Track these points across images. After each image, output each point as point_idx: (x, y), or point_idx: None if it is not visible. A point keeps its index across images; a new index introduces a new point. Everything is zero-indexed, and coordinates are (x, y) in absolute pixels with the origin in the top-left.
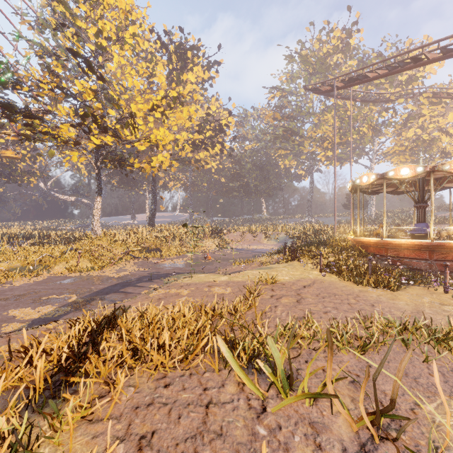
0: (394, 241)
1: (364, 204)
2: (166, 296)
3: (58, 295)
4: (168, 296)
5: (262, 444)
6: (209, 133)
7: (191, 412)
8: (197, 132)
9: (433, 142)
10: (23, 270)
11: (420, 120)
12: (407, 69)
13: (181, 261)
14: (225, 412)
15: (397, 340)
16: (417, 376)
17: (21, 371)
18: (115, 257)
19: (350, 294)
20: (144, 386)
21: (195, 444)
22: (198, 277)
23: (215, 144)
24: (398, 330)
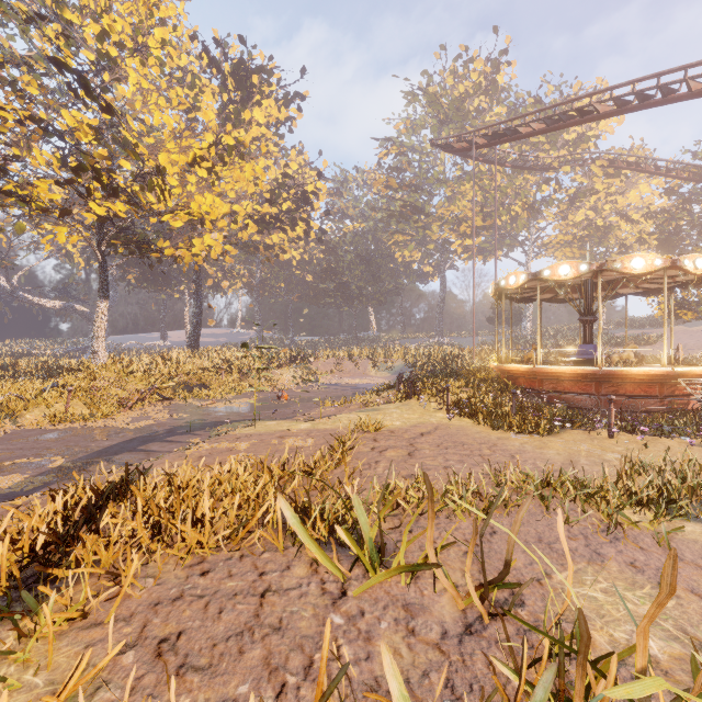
0: (551, 368)
1: (517, 318)
2: (212, 452)
3: (31, 458)
4: (215, 453)
5: (327, 622)
6: (286, 204)
7: (238, 604)
8: (268, 201)
9: (610, 231)
10: None
11: (593, 199)
12: (571, 124)
13: (241, 403)
14: (288, 600)
15: (536, 499)
16: (553, 541)
17: None
18: (132, 398)
19: (485, 443)
20: (170, 575)
21: (241, 642)
22: (266, 426)
23: (297, 221)
24: (537, 485)
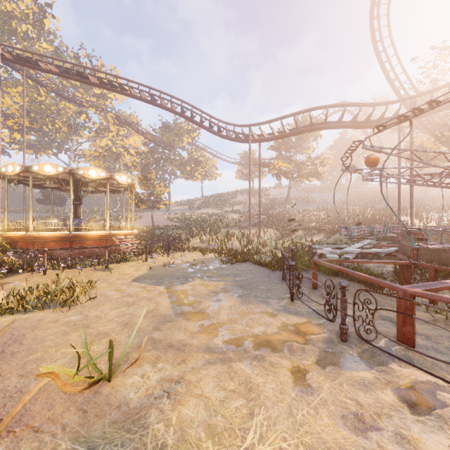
0: (39, 234)
1: (62, 201)
2: None
3: None
4: None
5: None
6: None
7: None
8: None
9: (120, 156)
10: None
11: (111, 135)
12: (76, 79)
13: None
14: None
15: None
16: None
17: None
18: None
19: None
20: None
21: None
22: None
23: None
24: None
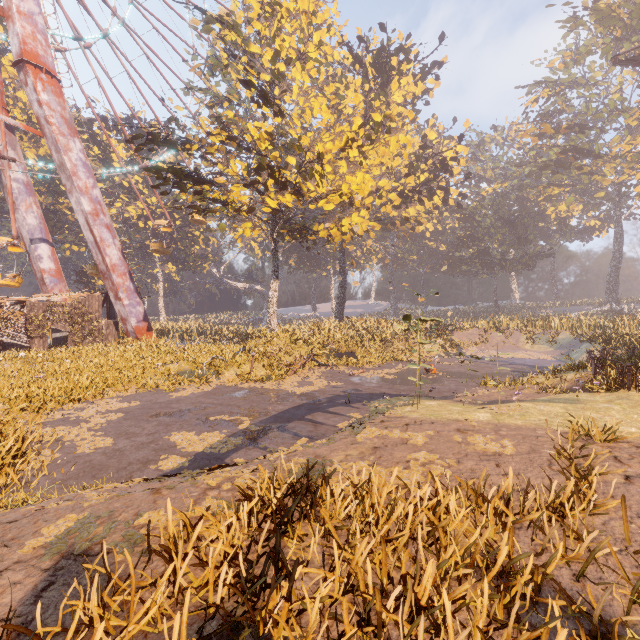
0: None
1: None
2: (385, 443)
3: (227, 416)
4: (388, 445)
5: None
6: (424, 176)
7: None
8: (407, 175)
9: None
10: (192, 374)
11: None
12: None
13: (388, 374)
14: None
15: None
16: None
17: (154, 607)
18: (296, 362)
19: None
20: None
21: None
22: (427, 407)
23: (434, 191)
24: None
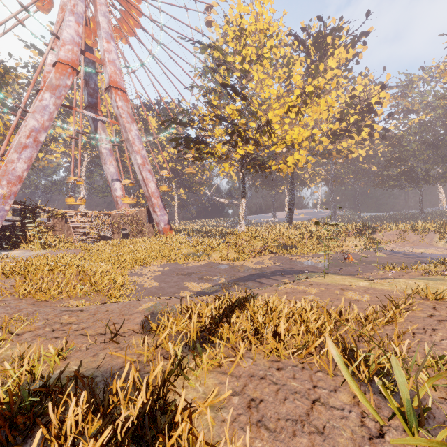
0: None
1: None
2: (293, 291)
3: (213, 276)
4: (295, 292)
5: None
6: (353, 118)
7: (296, 399)
8: (338, 120)
9: None
10: (194, 255)
11: None
12: None
13: (317, 260)
14: (331, 415)
15: None
16: None
17: (185, 322)
18: (255, 250)
19: None
20: (260, 362)
21: (295, 427)
22: (332, 278)
23: (362, 128)
24: None
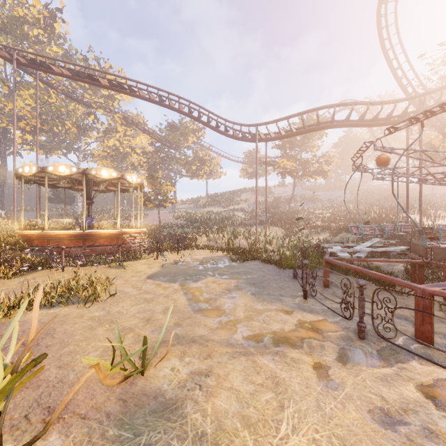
0: (54, 232)
1: (71, 200)
2: None
3: None
4: None
5: None
6: None
7: None
8: None
9: (127, 156)
10: None
11: (118, 135)
12: (87, 82)
13: None
14: None
15: None
16: None
17: None
18: None
19: None
20: None
21: None
22: None
23: None
24: None
